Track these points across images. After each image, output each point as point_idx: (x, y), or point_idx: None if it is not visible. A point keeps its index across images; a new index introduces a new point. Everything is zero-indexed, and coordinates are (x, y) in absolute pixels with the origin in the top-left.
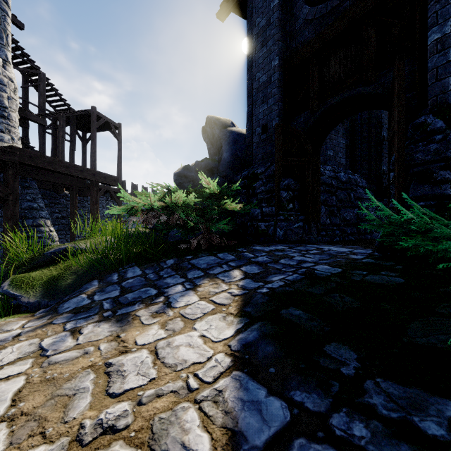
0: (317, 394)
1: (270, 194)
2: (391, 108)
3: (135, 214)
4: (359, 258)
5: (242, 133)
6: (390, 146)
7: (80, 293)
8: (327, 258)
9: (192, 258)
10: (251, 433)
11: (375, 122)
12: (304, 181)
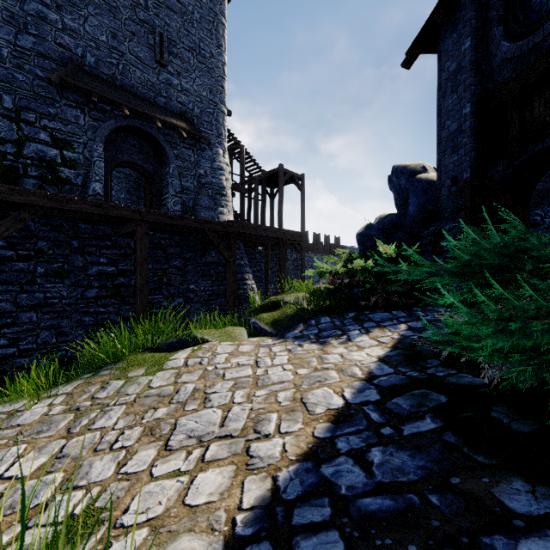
0: (409, 369)
1: None
2: None
3: (324, 276)
4: None
5: (434, 180)
6: None
7: (294, 330)
8: None
9: (369, 313)
10: (376, 373)
11: None
12: None
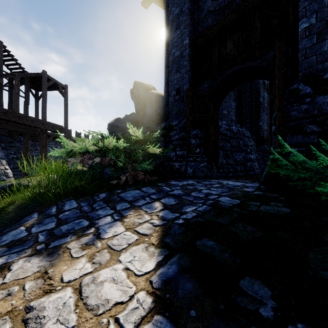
0: None
1: (183, 141)
2: (272, 78)
3: (74, 156)
4: (251, 190)
5: (161, 95)
6: (271, 107)
7: (20, 225)
8: (227, 191)
9: (121, 192)
10: None
11: (255, 91)
12: (207, 131)
